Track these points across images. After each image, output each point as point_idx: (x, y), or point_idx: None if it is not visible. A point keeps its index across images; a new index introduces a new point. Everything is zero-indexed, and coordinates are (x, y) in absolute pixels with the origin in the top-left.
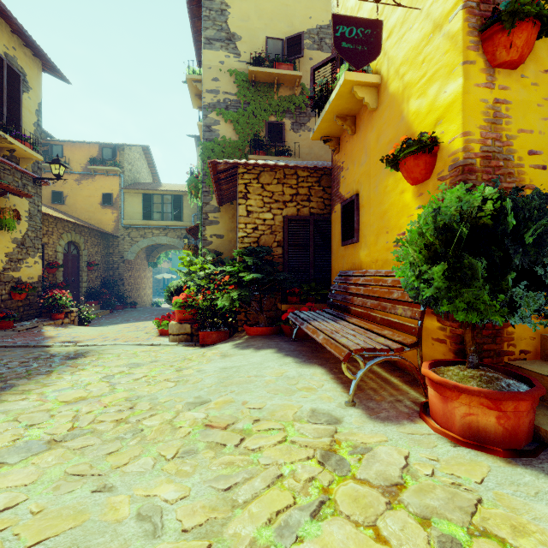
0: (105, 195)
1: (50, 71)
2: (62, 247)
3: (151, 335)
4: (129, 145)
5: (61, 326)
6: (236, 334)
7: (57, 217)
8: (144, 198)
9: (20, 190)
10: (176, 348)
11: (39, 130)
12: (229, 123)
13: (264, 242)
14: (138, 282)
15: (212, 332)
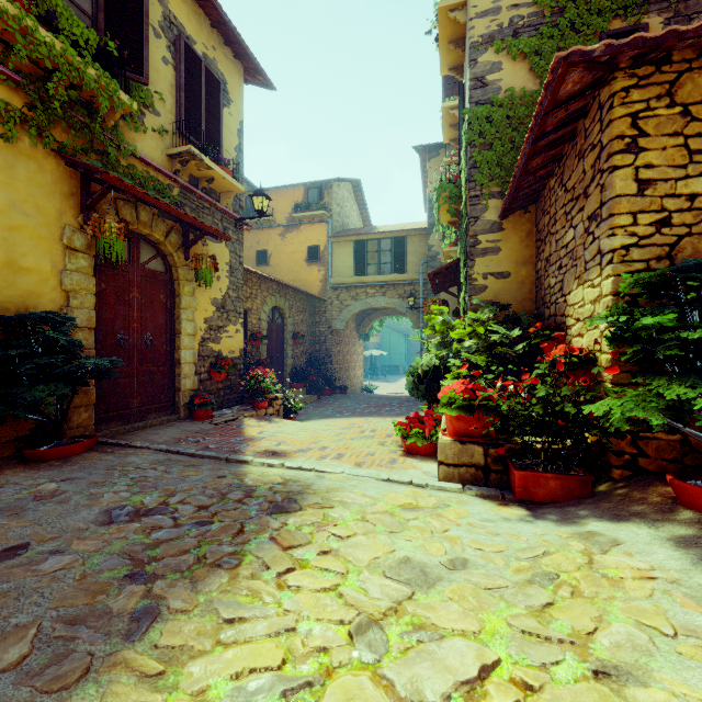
0: (311, 249)
1: (252, 78)
2: (265, 313)
3: (391, 450)
4: (338, 180)
5: (264, 419)
6: (614, 487)
7: (261, 274)
8: (355, 246)
9: (217, 229)
10: (473, 507)
11: (241, 157)
12: (521, 61)
13: (689, 256)
14: (347, 360)
15: (548, 475)
